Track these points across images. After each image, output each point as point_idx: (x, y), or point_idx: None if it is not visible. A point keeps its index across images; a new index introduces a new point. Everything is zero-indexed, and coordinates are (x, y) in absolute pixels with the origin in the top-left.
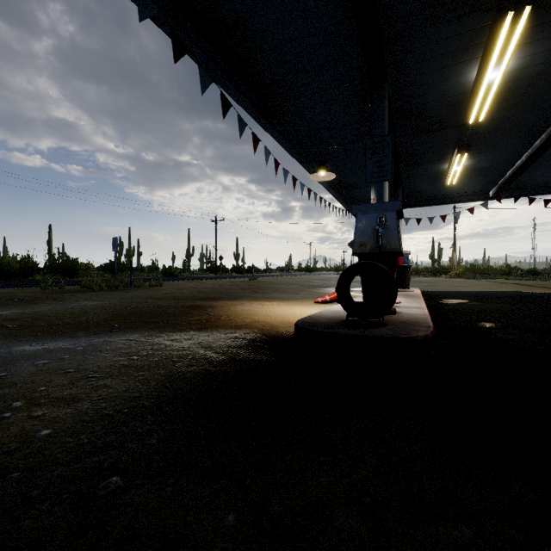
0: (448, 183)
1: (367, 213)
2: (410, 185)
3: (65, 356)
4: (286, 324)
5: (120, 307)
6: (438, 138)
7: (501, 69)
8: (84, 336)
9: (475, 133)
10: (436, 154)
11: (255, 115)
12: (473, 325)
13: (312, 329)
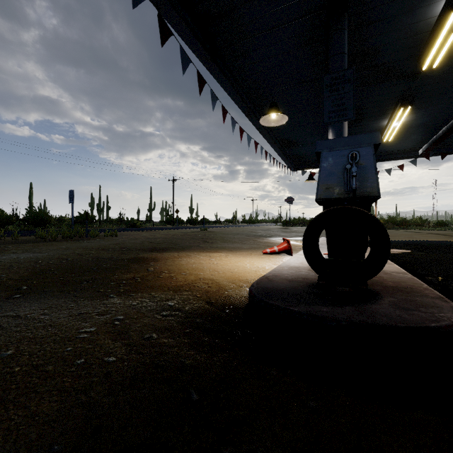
0: (385, 140)
1: (334, 150)
2: None
3: None
4: (235, 282)
5: (54, 260)
6: (385, 90)
7: None
8: None
9: (422, 85)
10: (379, 109)
11: (202, 56)
12: None
13: (277, 305)
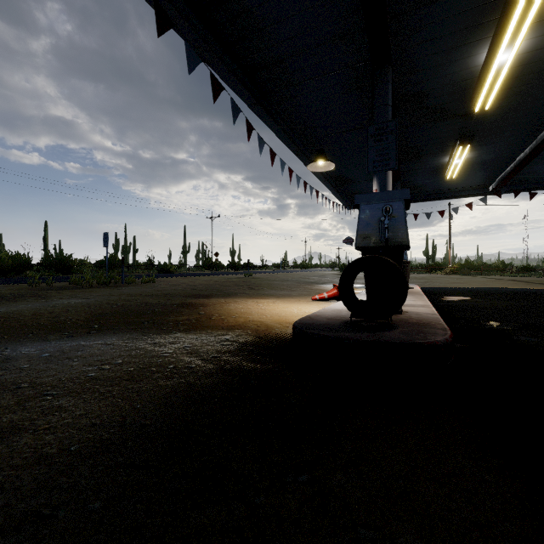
0: (448, 177)
1: (371, 203)
2: (408, 179)
3: (25, 366)
4: (282, 324)
5: (105, 305)
6: (440, 128)
7: (514, 49)
8: (56, 339)
9: (479, 124)
10: (437, 146)
11: (249, 102)
12: (486, 325)
13: (312, 332)
